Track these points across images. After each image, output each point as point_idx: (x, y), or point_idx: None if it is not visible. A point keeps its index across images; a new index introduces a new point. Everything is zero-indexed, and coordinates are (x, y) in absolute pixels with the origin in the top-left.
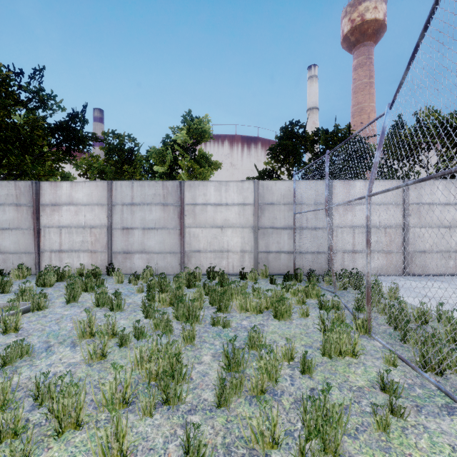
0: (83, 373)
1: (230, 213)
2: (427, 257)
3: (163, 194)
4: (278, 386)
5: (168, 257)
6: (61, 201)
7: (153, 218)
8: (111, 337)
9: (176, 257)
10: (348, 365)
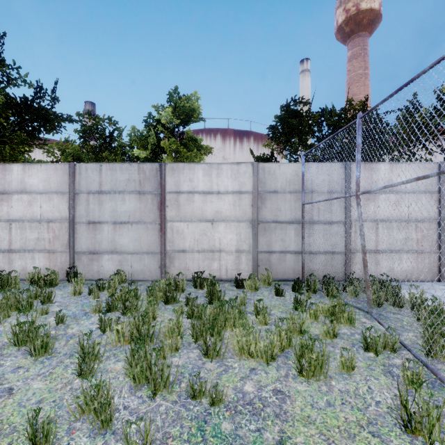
0: None
1: (223, 203)
2: None
3: (138, 180)
4: None
5: (146, 258)
6: (11, 188)
7: (126, 210)
8: None
9: (155, 258)
10: None
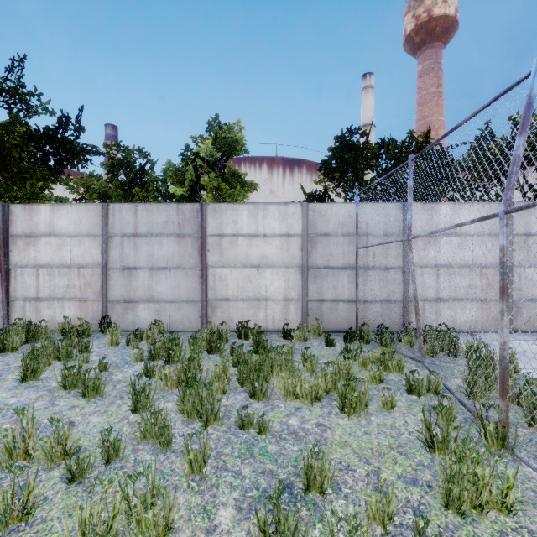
0: None
1: (270, 247)
2: None
3: (177, 221)
4: None
5: (185, 307)
6: (39, 230)
7: (164, 255)
8: (62, 458)
9: (196, 307)
10: None
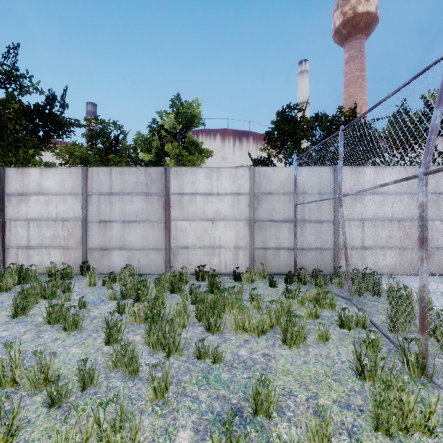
0: None
1: (223, 203)
2: None
3: (145, 182)
4: None
5: (152, 254)
6: (29, 190)
7: (134, 210)
8: (44, 385)
9: (161, 254)
10: None
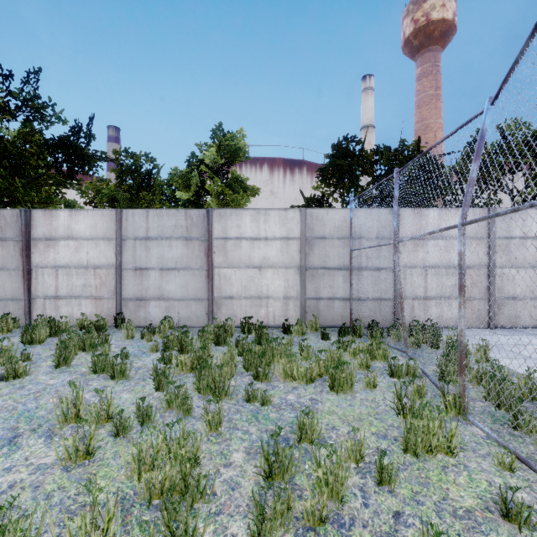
0: (54, 483)
1: (271, 249)
2: (518, 305)
3: (186, 226)
4: (344, 509)
5: (193, 305)
6: (58, 234)
7: (173, 256)
8: (105, 421)
9: (203, 305)
10: (443, 469)
